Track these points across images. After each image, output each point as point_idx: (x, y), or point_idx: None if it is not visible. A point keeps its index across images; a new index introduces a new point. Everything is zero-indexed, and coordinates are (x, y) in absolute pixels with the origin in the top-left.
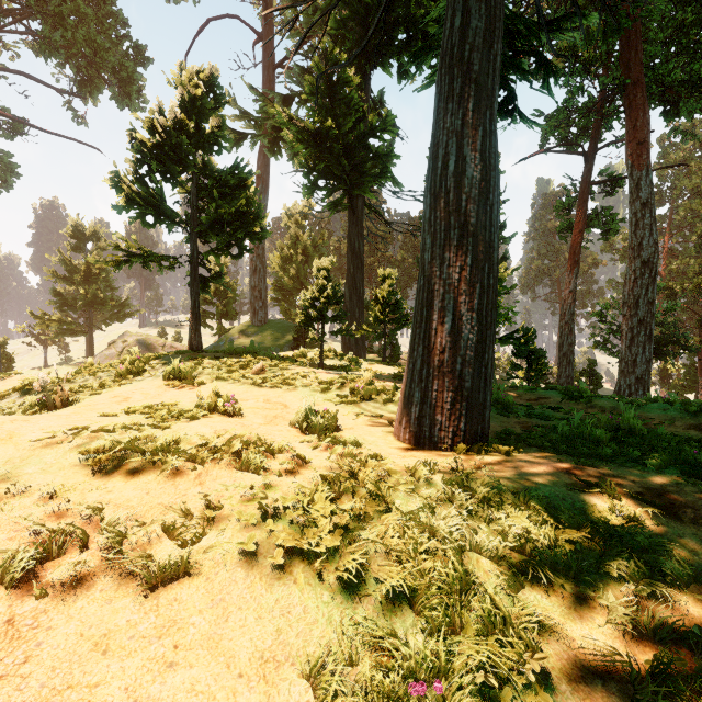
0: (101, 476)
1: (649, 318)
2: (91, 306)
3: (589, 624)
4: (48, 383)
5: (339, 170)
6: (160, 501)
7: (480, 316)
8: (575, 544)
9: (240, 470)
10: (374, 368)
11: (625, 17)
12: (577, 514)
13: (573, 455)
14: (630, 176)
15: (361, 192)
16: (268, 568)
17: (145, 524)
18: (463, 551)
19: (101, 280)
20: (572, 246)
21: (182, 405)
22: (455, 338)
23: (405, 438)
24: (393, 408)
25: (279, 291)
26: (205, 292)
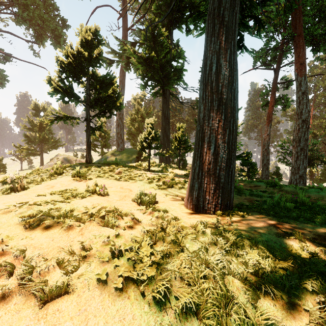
0: (29, 230)
1: (306, 147)
2: (42, 142)
3: (300, 323)
4: (16, 178)
5: (158, 77)
6: (58, 245)
7: (229, 145)
8: (285, 269)
9: (104, 226)
10: (174, 171)
11: (294, 3)
12: (283, 251)
13: (276, 216)
14: (296, 79)
15: (168, 87)
16: (113, 289)
17: (47, 259)
18: (224, 275)
19: (46, 129)
20: (268, 113)
21: (79, 190)
22: (216, 156)
23: (190, 207)
24: (184, 191)
25: (130, 135)
26: (94, 135)
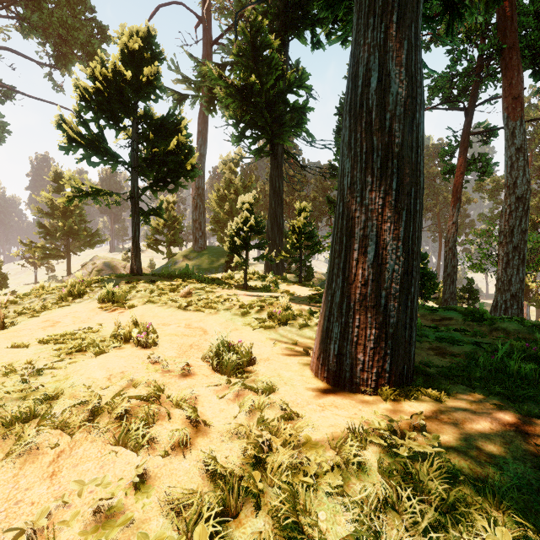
0: None
1: (523, 245)
2: (68, 236)
3: None
4: None
5: (262, 122)
6: None
7: (407, 245)
8: None
9: (117, 444)
10: (291, 288)
11: None
12: None
13: (507, 397)
14: (506, 125)
15: (281, 141)
16: None
17: None
18: None
19: (76, 215)
20: (454, 185)
21: (104, 331)
22: (379, 269)
23: (323, 375)
24: (309, 333)
25: (216, 223)
26: (148, 223)
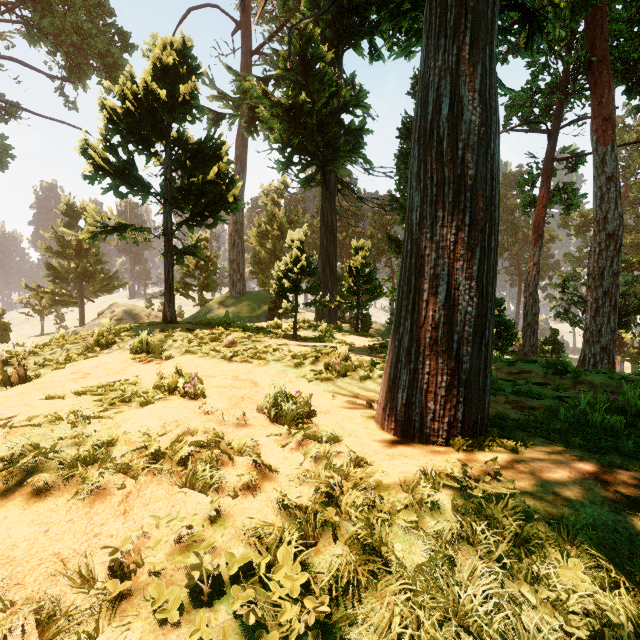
0: None
1: (614, 289)
2: (82, 279)
3: None
4: (14, 356)
5: (313, 146)
6: (57, 549)
7: (480, 285)
8: None
9: (184, 486)
10: (348, 338)
11: None
12: None
13: (589, 449)
14: (595, 151)
15: (334, 168)
16: None
17: (14, 604)
18: None
19: (91, 254)
20: (535, 220)
21: (143, 383)
22: (451, 311)
23: (390, 427)
24: (371, 385)
25: (256, 264)
26: (181, 264)
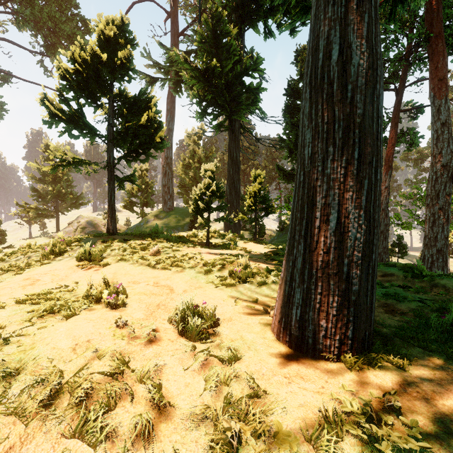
0: None
1: (447, 206)
2: (57, 198)
3: None
4: None
5: (222, 100)
6: None
7: (368, 213)
8: None
9: (72, 436)
10: (248, 245)
11: None
12: None
13: None
14: (432, 103)
15: (238, 117)
16: None
17: None
18: None
19: (63, 181)
20: (386, 155)
21: (79, 289)
22: (341, 237)
23: (285, 339)
24: (267, 290)
25: (182, 188)
26: (122, 188)
